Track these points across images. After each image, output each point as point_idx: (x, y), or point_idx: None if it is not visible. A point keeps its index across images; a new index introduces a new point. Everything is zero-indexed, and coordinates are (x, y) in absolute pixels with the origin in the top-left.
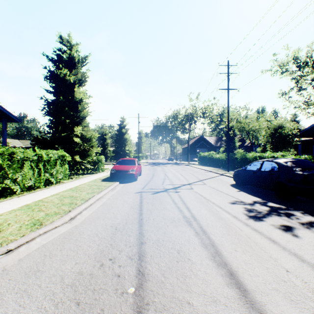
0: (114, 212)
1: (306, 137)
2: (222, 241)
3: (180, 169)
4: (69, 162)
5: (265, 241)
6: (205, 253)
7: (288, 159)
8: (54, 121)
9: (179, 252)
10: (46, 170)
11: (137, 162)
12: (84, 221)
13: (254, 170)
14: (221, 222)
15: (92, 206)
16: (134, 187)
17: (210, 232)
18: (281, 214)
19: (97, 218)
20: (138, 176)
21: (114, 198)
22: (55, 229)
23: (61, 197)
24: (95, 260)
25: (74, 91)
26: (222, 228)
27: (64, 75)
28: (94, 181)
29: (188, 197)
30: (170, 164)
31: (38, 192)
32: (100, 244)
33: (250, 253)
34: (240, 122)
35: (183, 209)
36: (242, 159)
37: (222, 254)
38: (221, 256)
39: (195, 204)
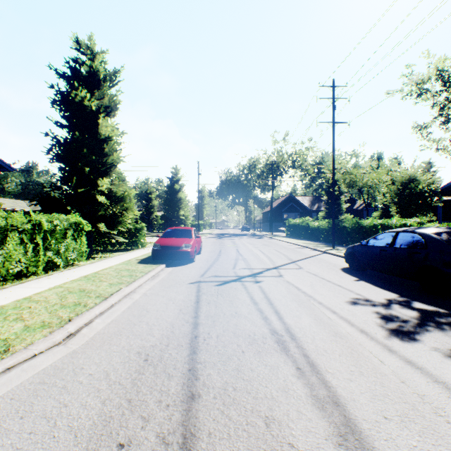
0: (149, 322)
1: (450, 196)
2: (353, 392)
3: (260, 244)
4: (91, 233)
5: (437, 391)
6: (325, 428)
7: (440, 228)
8: (67, 171)
9: (268, 425)
10: (48, 246)
11: (194, 233)
12: (91, 340)
13: (382, 247)
14: (341, 344)
15: (113, 308)
16: (189, 273)
17: (325, 369)
18: (444, 326)
19: (117, 333)
20: (196, 255)
21: (154, 293)
22: (31, 360)
23: (64, 292)
24: (86, 448)
25: (98, 123)
26: (346, 359)
27: (82, 99)
28: (126, 263)
29: (276, 291)
30: (246, 235)
31: (29, 283)
32: (108, 399)
33: (419, 426)
34: (350, 174)
35: (270, 315)
36: (354, 229)
37: (361, 431)
38: (358, 435)
39: (289, 306)
